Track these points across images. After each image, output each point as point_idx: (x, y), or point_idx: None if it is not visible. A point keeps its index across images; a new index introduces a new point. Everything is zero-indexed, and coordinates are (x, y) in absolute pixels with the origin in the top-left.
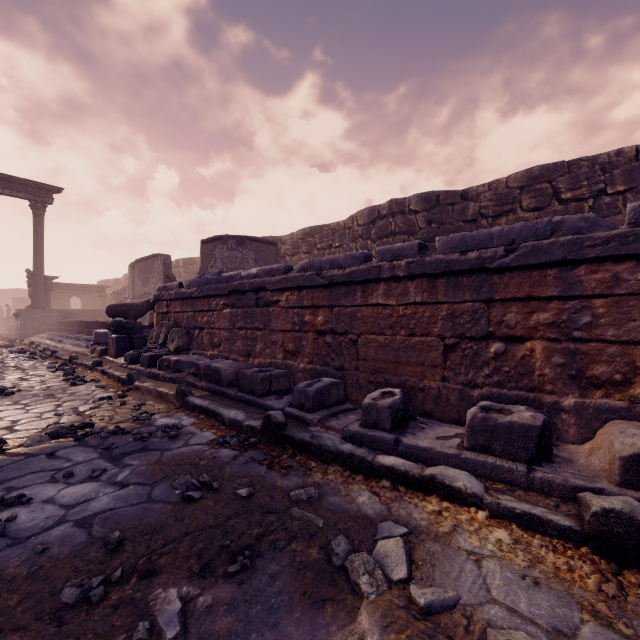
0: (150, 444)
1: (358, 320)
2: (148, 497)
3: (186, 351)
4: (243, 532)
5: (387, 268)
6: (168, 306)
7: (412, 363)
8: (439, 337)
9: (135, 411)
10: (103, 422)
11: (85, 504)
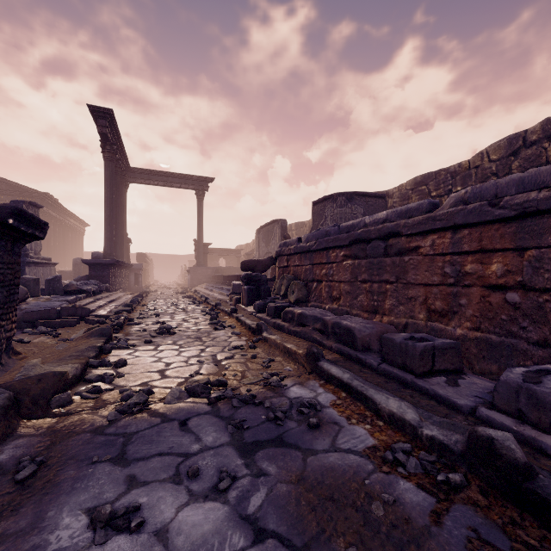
0: (286, 432)
1: None
2: None
3: (304, 303)
4: None
5: None
6: (288, 260)
7: None
8: None
9: (265, 368)
10: (235, 379)
11: None
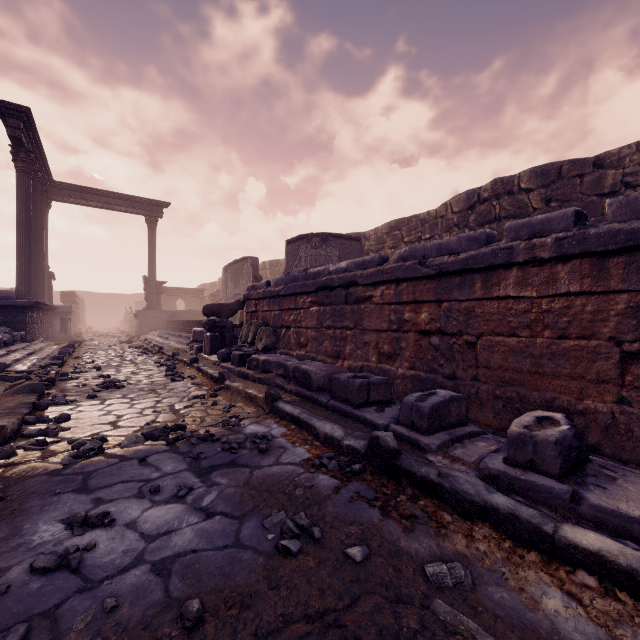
0: (239, 457)
1: (477, 317)
2: (235, 538)
3: (273, 350)
4: None
5: (523, 249)
6: (256, 305)
7: (563, 375)
8: (611, 341)
9: (225, 413)
10: (194, 424)
11: (166, 537)
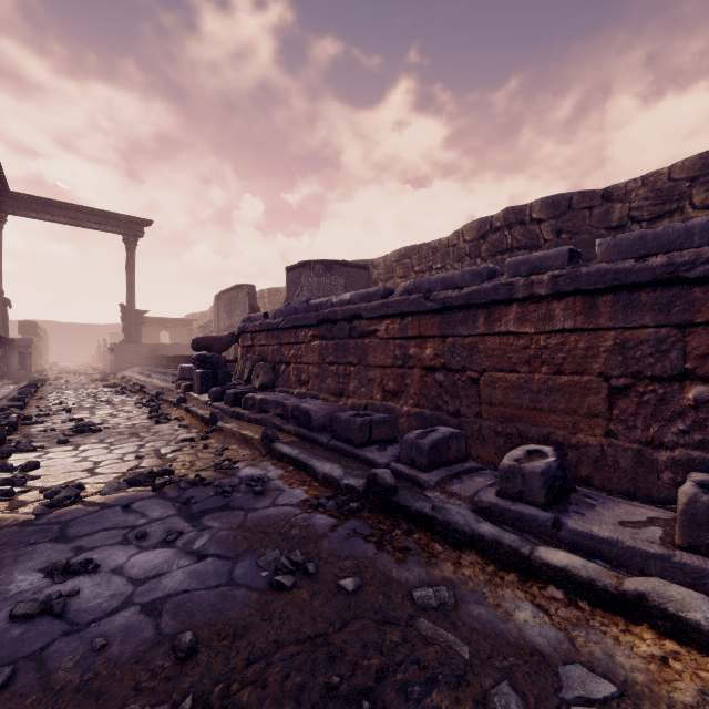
0: (232, 501)
1: (480, 353)
2: (229, 577)
3: (271, 388)
4: (356, 661)
5: (522, 285)
6: (253, 339)
7: (559, 410)
8: (601, 376)
9: (217, 457)
10: (183, 469)
11: (156, 580)
